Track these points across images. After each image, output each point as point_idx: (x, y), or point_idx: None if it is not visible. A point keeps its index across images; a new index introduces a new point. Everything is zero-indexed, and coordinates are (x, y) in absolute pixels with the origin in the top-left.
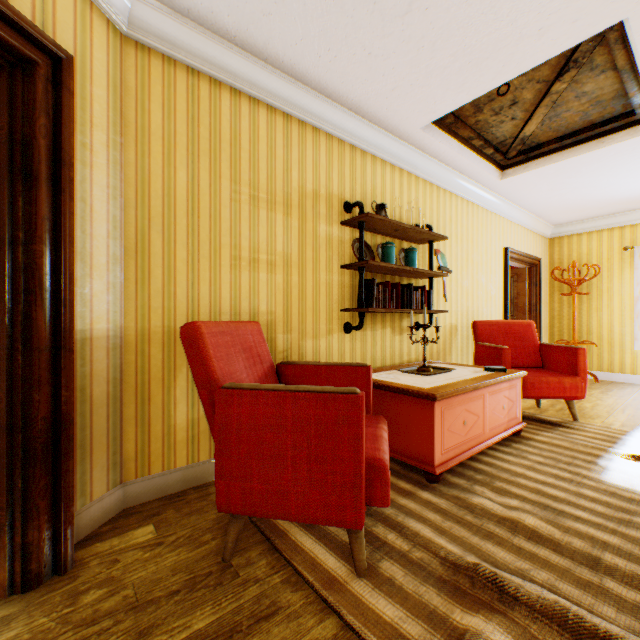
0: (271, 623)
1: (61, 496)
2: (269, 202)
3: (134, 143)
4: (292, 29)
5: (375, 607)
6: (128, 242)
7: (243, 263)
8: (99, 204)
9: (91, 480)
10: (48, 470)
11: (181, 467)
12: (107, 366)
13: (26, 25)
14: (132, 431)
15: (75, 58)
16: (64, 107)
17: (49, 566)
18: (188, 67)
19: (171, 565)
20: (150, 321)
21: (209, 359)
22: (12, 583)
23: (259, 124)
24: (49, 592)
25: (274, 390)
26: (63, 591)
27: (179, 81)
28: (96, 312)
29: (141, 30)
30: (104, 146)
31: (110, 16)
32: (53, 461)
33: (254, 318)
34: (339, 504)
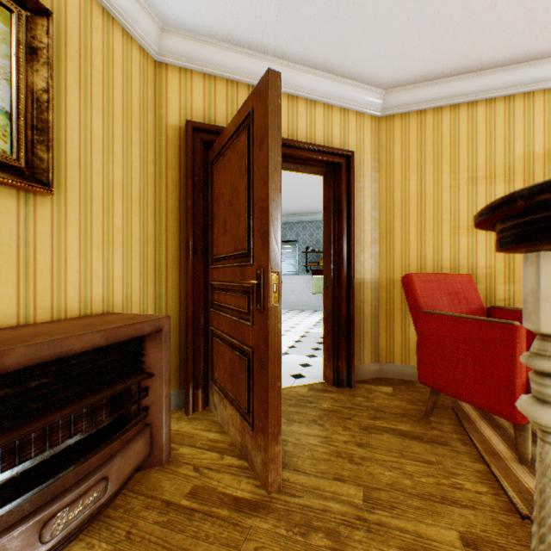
0: (439, 446)
1: (349, 352)
2: (487, 178)
3: (384, 174)
4: (497, 40)
5: (519, 477)
6: (381, 230)
7: (460, 231)
8: (366, 214)
9: (363, 353)
10: (344, 339)
11: (412, 366)
12: (370, 297)
13: (337, 151)
14: (383, 335)
15: (356, 147)
16: (350, 177)
17: (345, 381)
18: (417, 111)
19: (395, 404)
20: (393, 274)
21: (416, 295)
22: (333, 381)
23: (476, 119)
24: (344, 390)
25: (451, 316)
26: (349, 392)
27: (411, 124)
28: (365, 269)
29: (387, 109)
30: (369, 183)
31: (371, 114)
32: (346, 336)
33: (471, 272)
34: (495, 399)
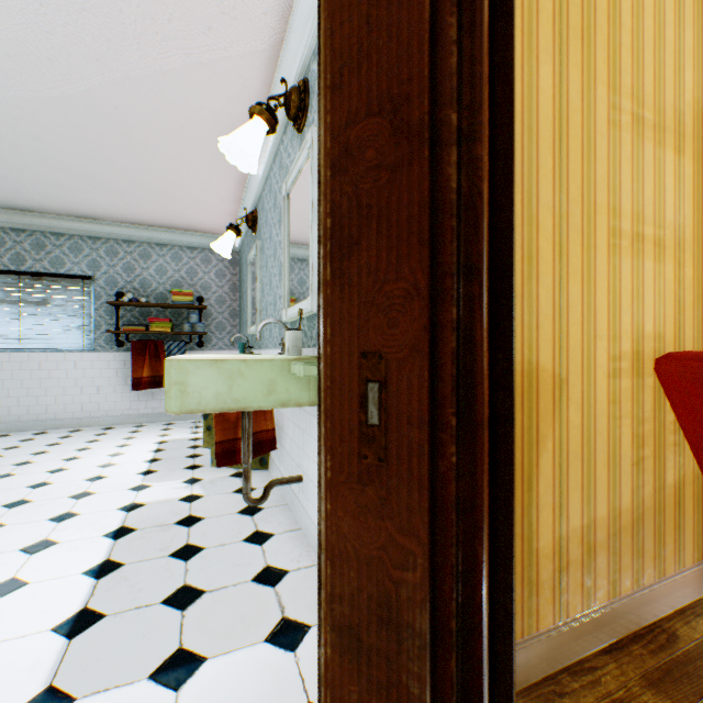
0: None
1: None
2: (655, 128)
3: None
4: None
5: None
6: None
7: (622, 242)
8: None
9: None
10: None
11: (544, 629)
12: None
13: None
14: None
15: None
16: None
17: None
18: None
19: None
20: None
21: None
22: None
23: None
24: None
25: None
26: None
27: None
28: None
29: None
30: None
31: None
32: None
33: (636, 346)
34: None
